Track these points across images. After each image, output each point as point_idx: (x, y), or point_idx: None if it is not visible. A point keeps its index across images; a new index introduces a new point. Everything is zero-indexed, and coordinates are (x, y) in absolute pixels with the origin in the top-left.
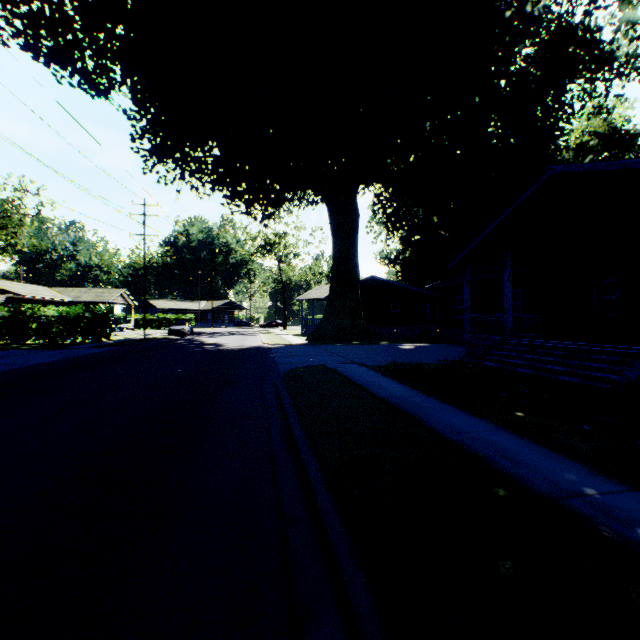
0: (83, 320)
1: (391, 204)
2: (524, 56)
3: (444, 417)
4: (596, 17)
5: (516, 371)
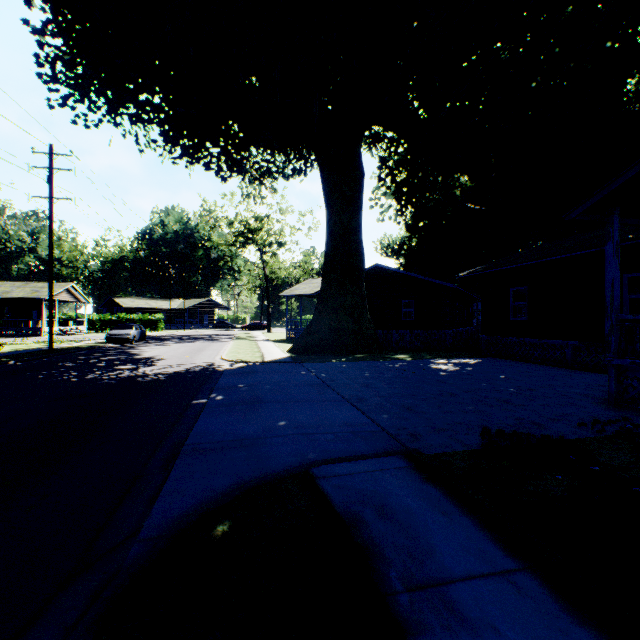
0: None
1: (404, 168)
2: None
3: None
4: None
5: None
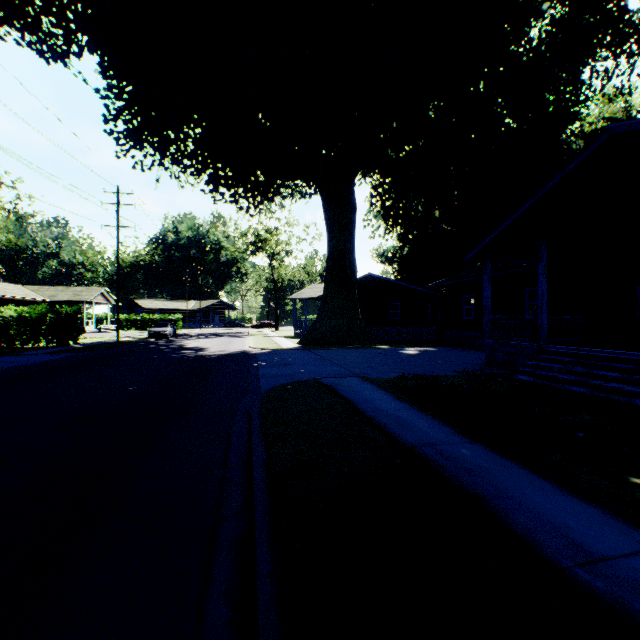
0: (46, 321)
1: (390, 196)
2: (539, 30)
3: (531, 501)
4: None
5: (565, 389)
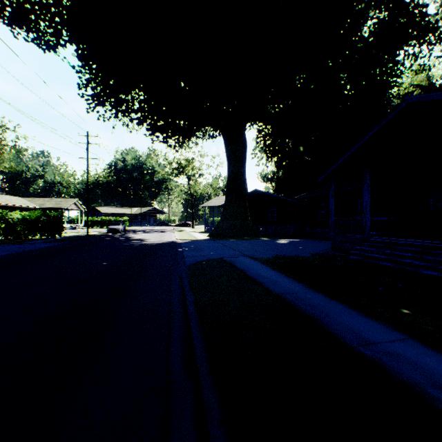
0: (40, 221)
1: (270, 137)
2: (369, 27)
3: (343, 319)
4: None
5: (378, 264)
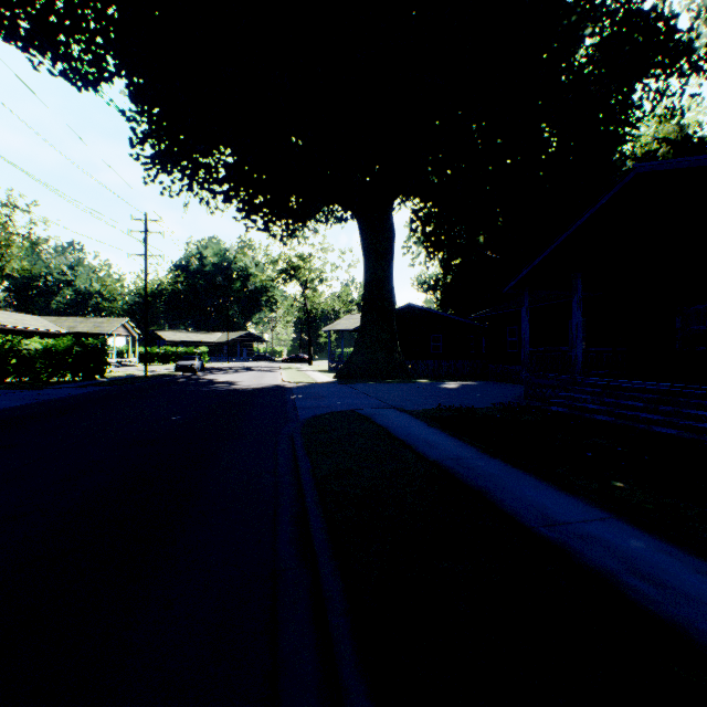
0: (72, 354)
1: (431, 221)
2: (586, 49)
3: (524, 494)
4: (671, 2)
5: (593, 419)
